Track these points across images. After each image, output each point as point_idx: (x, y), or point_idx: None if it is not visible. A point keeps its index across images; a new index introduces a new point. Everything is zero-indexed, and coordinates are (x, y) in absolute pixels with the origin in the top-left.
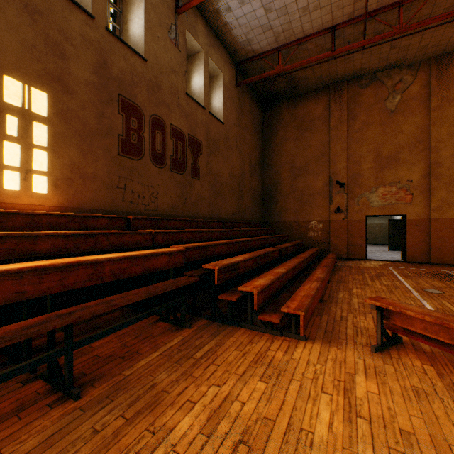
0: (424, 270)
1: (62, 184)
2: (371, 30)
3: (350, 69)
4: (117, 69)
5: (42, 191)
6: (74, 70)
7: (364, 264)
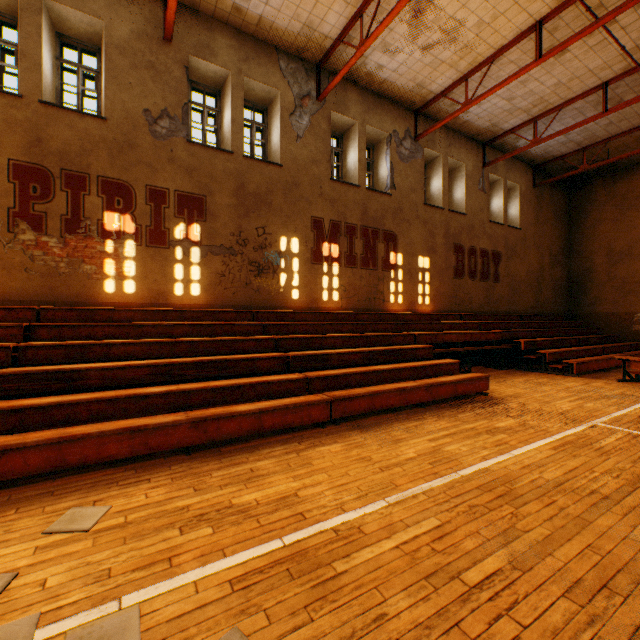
0: None
1: (433, 299)
2: None
3: None
4: (452, 229)
5: (427, 303)
6: (437, 241)
7: None
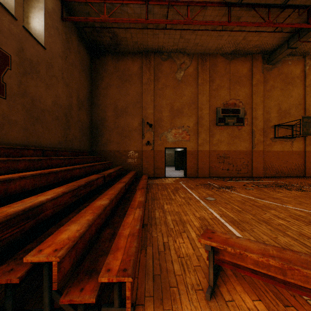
0: (198, 182)
1: None
2: (170, 17)
3: (156, 44)
4: None
5: None
6: None
7: (165, 181)
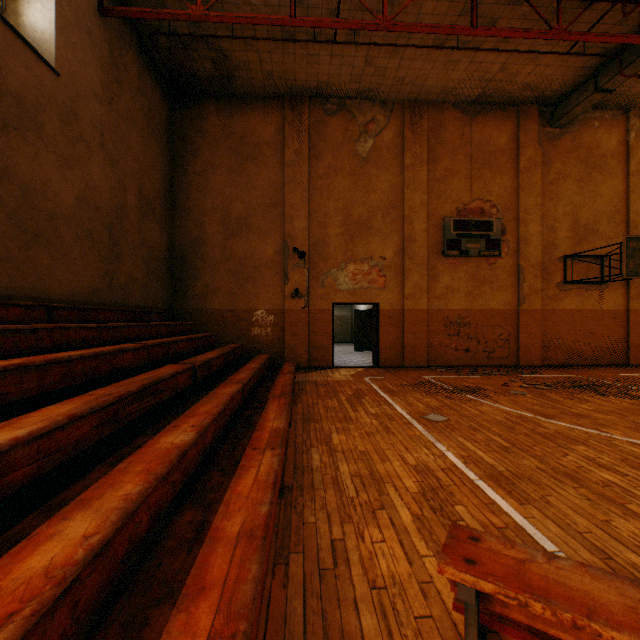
0: (404, 379)
1: None
2: (346, 16)
3: (314, 78)
4: None
5: None
6: None
7: (334, 377)
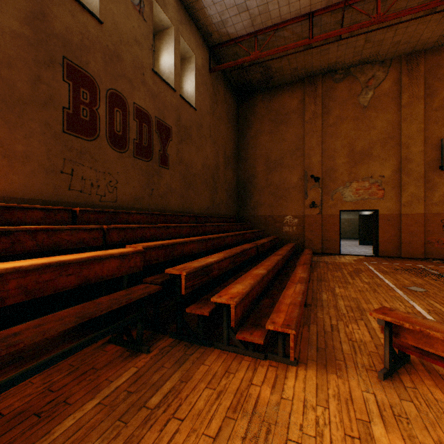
0: (398, 265)
1: None
2: (348, 21)
3: (325, 62)
4: (61, 26)
5: None
6: None
7: (340, 260)
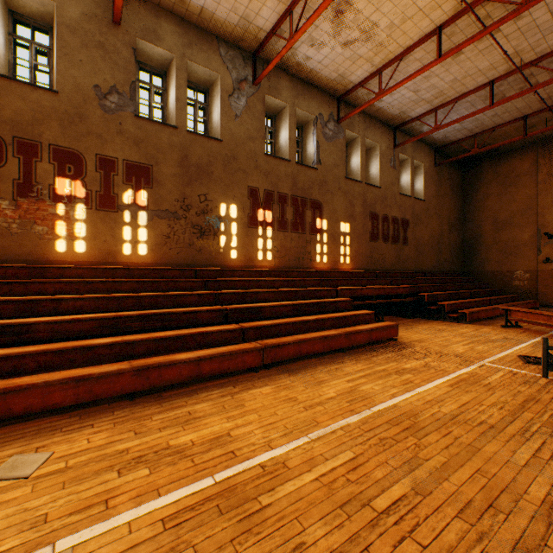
0: None
1: (353, 258)
2: None
3: None
4: (369, 200)
5: (348, 262)
6: (356, 209)
7: None
